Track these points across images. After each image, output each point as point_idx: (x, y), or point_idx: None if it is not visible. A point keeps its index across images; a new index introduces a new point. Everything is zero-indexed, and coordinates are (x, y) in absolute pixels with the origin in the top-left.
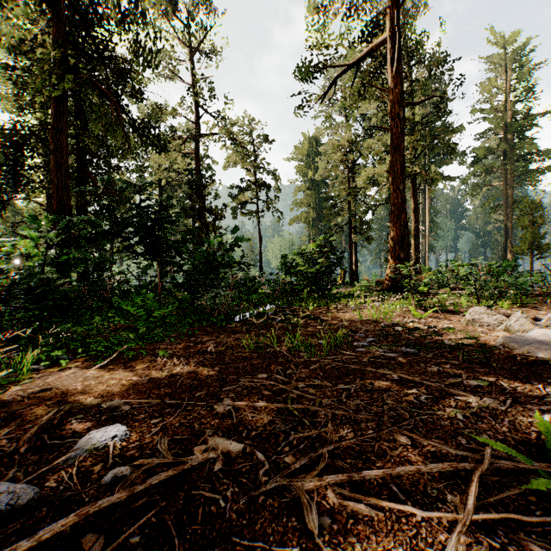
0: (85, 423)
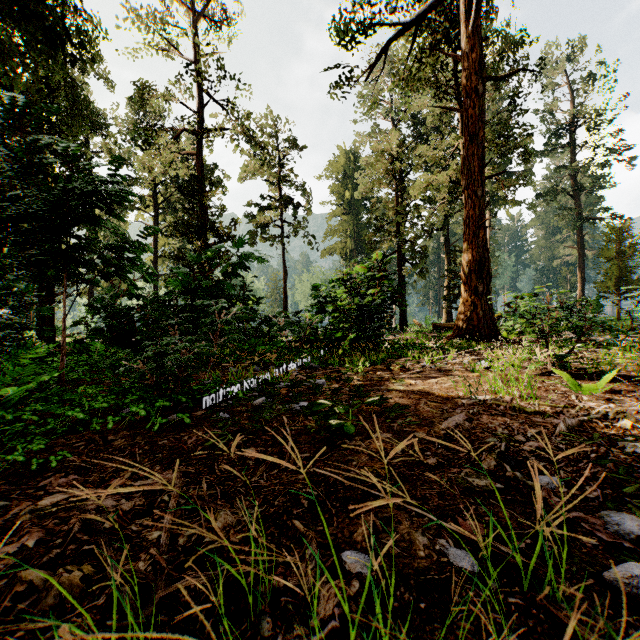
0: None
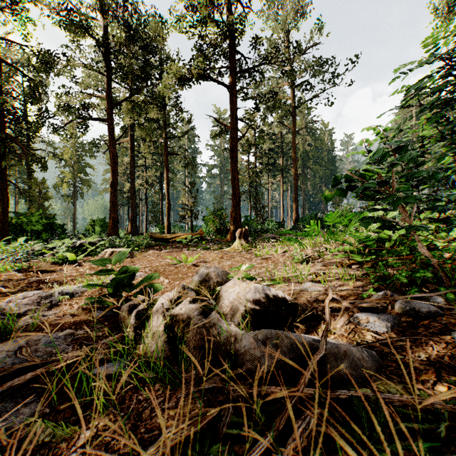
0: None
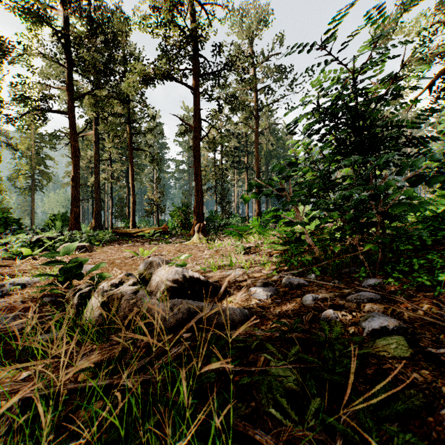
0: None
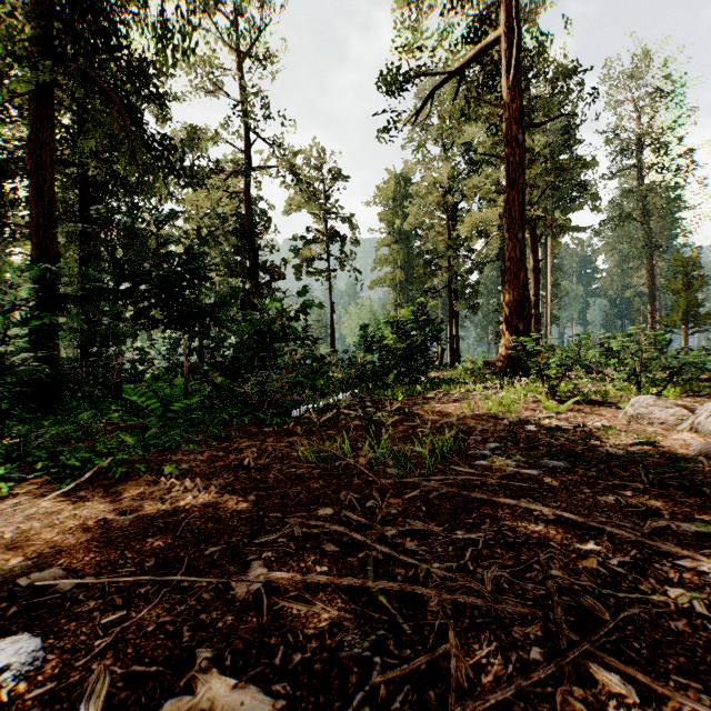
0: None
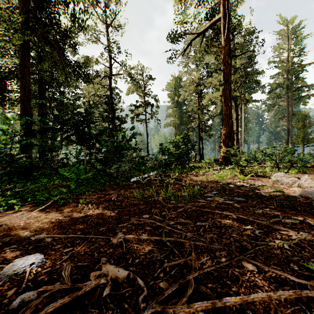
0: (16, 251)
